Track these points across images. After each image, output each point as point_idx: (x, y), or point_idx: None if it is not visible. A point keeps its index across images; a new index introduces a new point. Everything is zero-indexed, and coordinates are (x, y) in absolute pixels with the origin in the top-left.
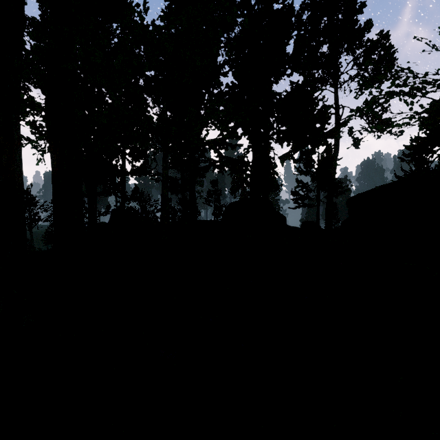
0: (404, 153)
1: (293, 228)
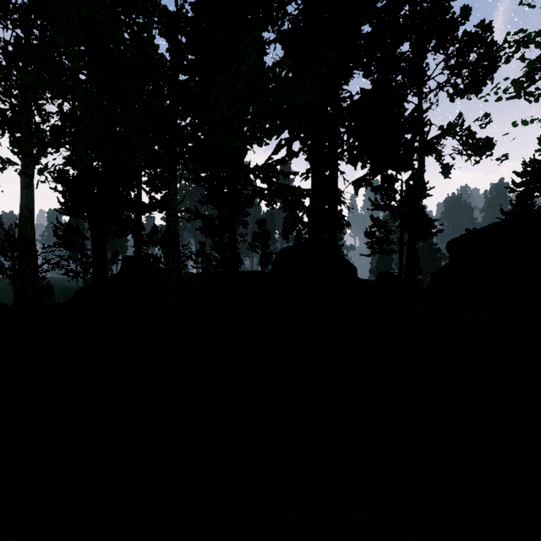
0: (514, 182)
1: (365, 282)
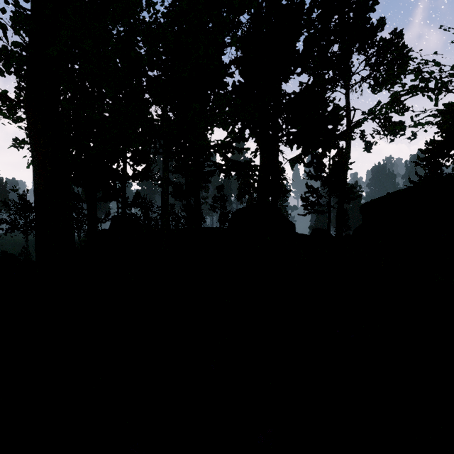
0: (419, 157)
1: (302, 236)
